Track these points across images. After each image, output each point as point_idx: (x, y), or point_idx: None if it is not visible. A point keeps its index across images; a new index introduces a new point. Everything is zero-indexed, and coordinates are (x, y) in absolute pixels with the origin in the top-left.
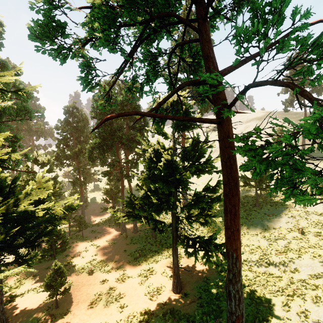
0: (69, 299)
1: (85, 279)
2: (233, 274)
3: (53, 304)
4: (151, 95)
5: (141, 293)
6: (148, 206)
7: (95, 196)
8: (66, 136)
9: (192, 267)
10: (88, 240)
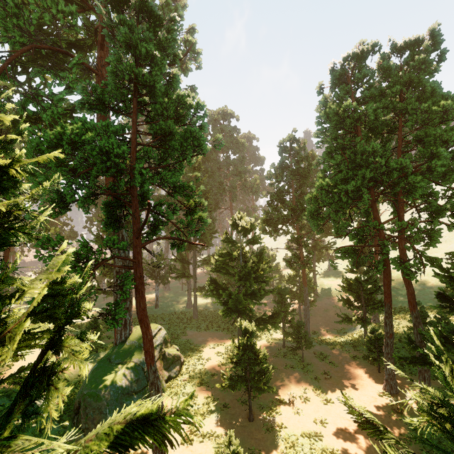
0: None
1: None
2: None
3: None
4: None
5: None
6: None
7: (329, 284)
8: (282, 187)
9: None
10: (310, 374)
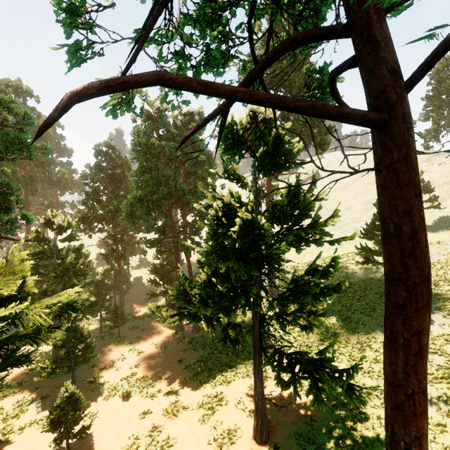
0: (89, 442)
1: (117, 407)
2: None
3: None
4: (217, 100)
5: (203, 439)
6: (213, 299)
7: (141, 274)
8: (98, 187)
9: (285, 396)
10: (126, 342)
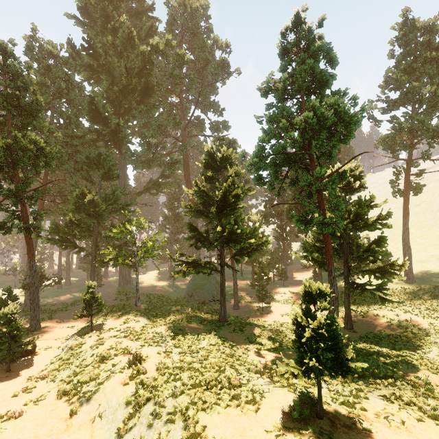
0: (269, 310)
1: (281, 306)
2: (329, 272)
3: (261, 309)
4: None
5: None
6: (318, 251)
7: None
8: (272, 197)
9: (374, 322)
10: (287, 288)
